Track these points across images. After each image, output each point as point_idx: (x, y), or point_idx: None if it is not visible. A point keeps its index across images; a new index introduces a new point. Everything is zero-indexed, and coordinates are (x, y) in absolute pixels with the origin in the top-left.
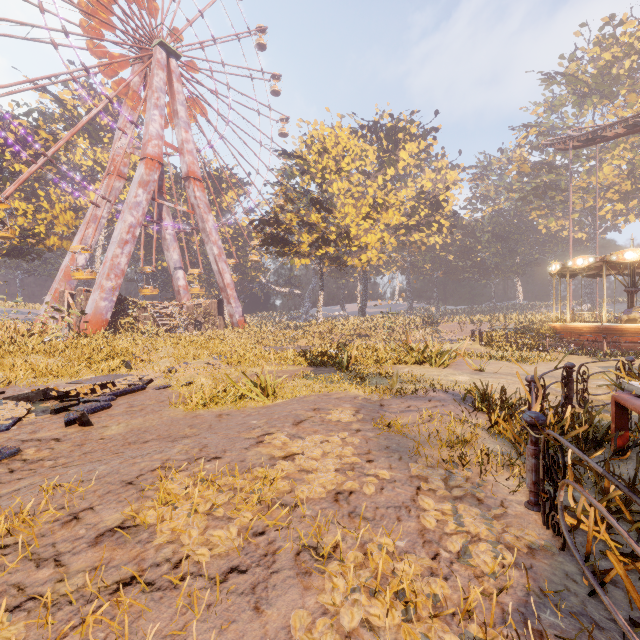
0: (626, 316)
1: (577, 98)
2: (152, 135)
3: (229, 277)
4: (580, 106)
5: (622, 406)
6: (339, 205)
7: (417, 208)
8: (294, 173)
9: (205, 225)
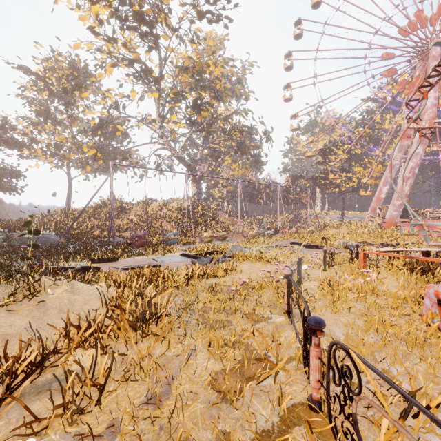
0: None
1: None
2: (427, 107)
3: None
4: None
5: None
6: None
7: None
8: None
9: None
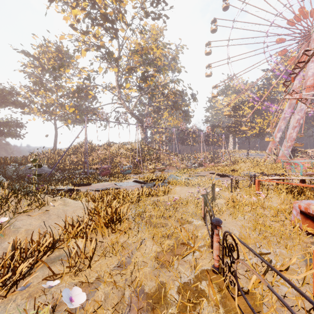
0: None
1: None
2: (309, 76)
3: None
4: None
5: None
6: None
7: None
8: None
9: None
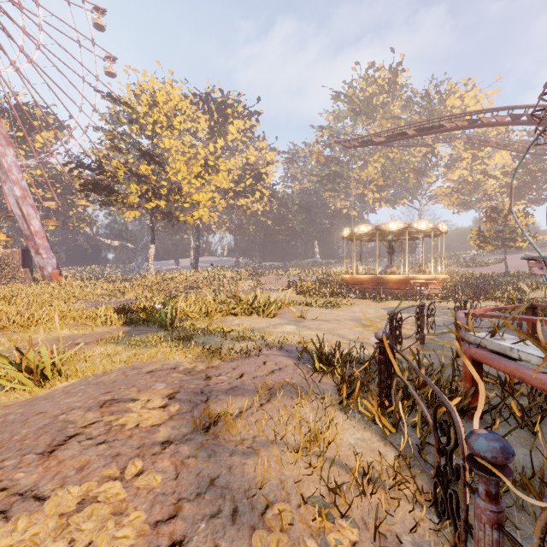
0: (389, 270)
1: (353, 115)
2: None
3: (38, 224)
4: (355, 121)
5: (477, 363)
6: (170, 160)
7: (243, 177)
8: (121, 120)
9: (1, 160)
